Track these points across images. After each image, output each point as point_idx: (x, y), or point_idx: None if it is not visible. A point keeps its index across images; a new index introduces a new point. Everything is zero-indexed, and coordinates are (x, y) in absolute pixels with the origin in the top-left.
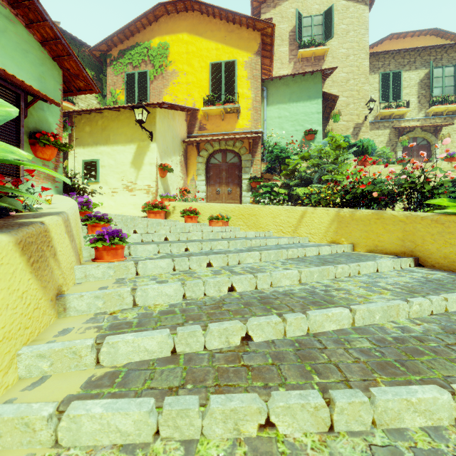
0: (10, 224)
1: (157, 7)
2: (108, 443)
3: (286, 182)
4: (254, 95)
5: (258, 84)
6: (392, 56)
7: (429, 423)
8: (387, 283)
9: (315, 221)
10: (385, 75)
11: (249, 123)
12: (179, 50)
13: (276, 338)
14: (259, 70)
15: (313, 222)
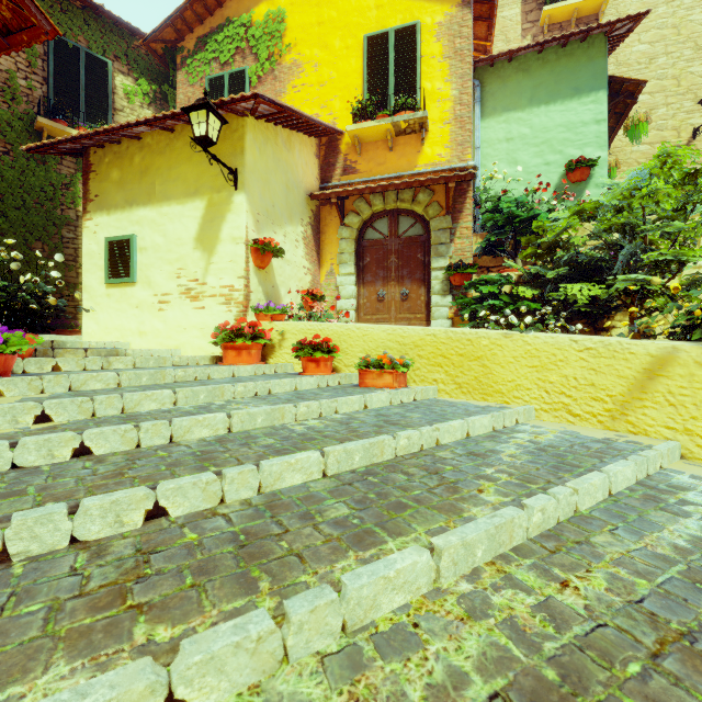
0: None
1: None
2: None
3: (537, 271)
4: (456, 92)
5: (465, 67)
6: None
7: None
8: None
9: None
10: None
11: (445, 152)
12: (305, 20)
13: None
14: (469, 38)
15: None
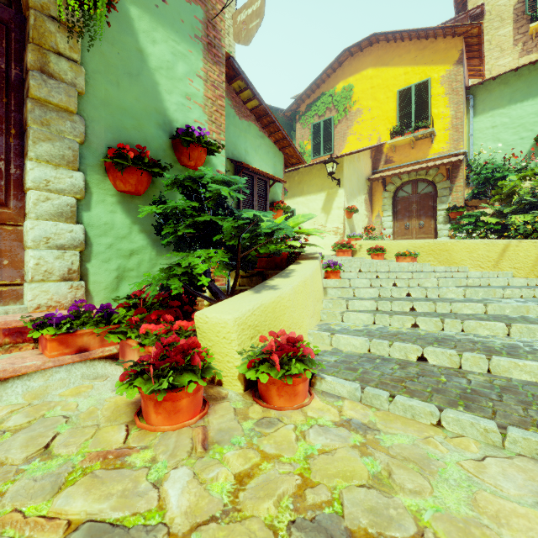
0: (310, 257)
1: (341, 54)
2: (358, 323)
3: (498, 209)
4: (453, 112)
5: (459, 98)
6: None
7: (492, 334)
8: None
9: (520, 255)
10: None
11: (446, 146)
12: (363, 87)
13: (429, 311)
14: (461, 81)
15: (517, 256)
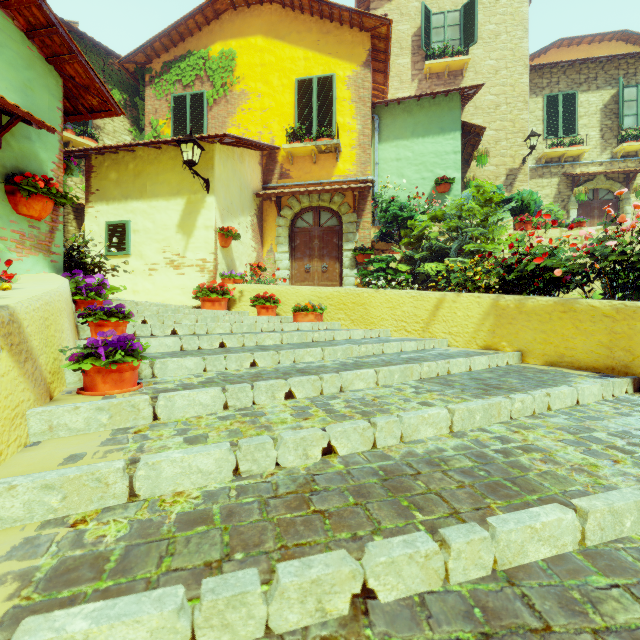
0: None
1: None
2: None
3: (409, 254)
4: (360, 127)
5: (366, 110)
6: (563, 70)
7: None
8: (609, 432)
9: (458, 315)
10: (552, 99)
11: (353, 168)
12: (251, 60)
13: (427, 588)
14: (369, 90)
15: (454, 316)
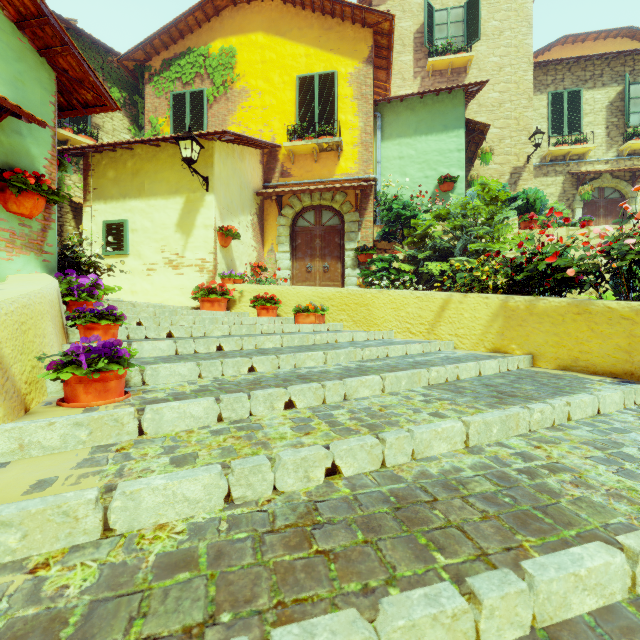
0: None
1: None
2: None
3: (413, 253)
4: (362, 124)
5: (369, 107)
6: (568, 67)
7: None
8: (639, 447)
9: (465, 316)
10: (557, 96)
11: (355, 166)
12: (252, 58)
13: None
14: (371, 87)
15: (461, 317)
